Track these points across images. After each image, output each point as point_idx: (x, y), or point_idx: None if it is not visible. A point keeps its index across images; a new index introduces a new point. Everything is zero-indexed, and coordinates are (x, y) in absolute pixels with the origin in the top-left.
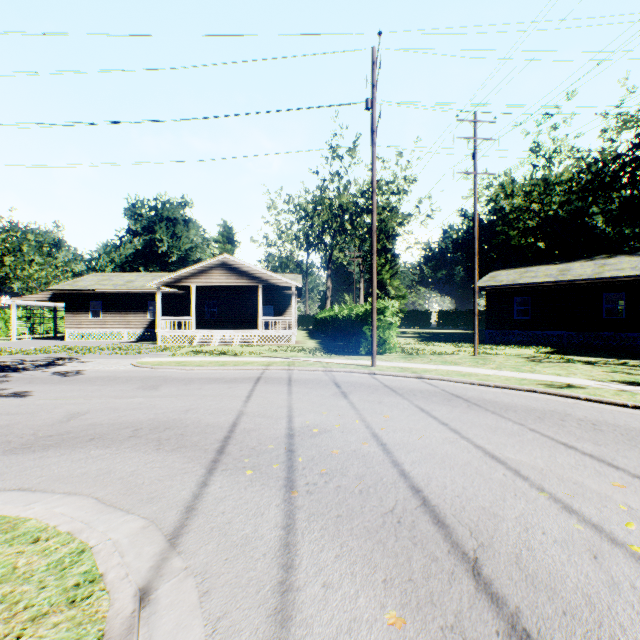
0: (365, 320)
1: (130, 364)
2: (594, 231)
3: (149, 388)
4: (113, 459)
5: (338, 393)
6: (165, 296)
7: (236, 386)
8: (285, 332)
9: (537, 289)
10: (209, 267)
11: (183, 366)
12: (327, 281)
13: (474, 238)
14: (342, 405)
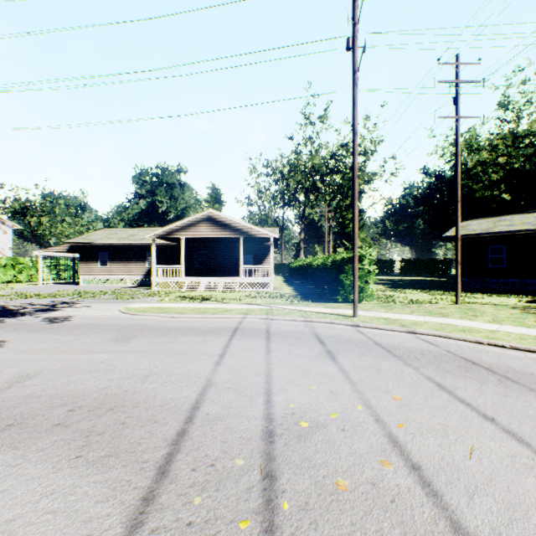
0: (342, 268)
1: (118, 310)
2: None
3: (121, 340)
4: (1, 481)
5: (323, 353)
6: (160, 247)
7: (210, 339)
8: (264, 279)
9: (513, 237)
10: (196, 221)
11: (164, 313)
12: (300, 234)
13: (456, 184)
14: (332, 373)
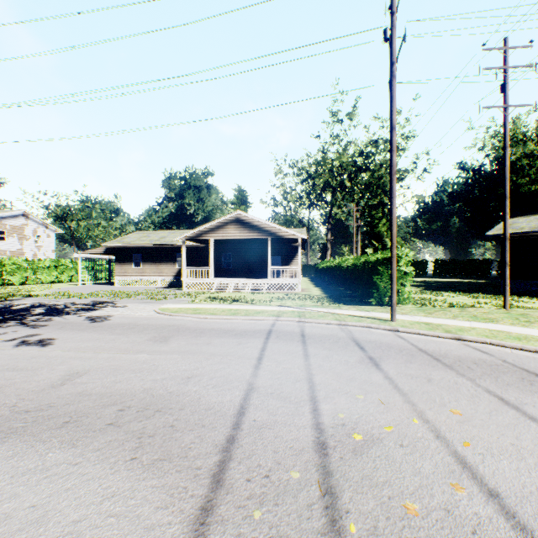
0: (376, 270)
1: (153, 310)
2: None
3: (159, 340)
4: (64, 479)
5: (365, 359)
6: (190, 249)
7: (246, 342)
8: (291, 280)
9: None
10: (225, 223)
11: (197, 314)
12: (327, 234)
13: (504, 178)
14: (378, 382)
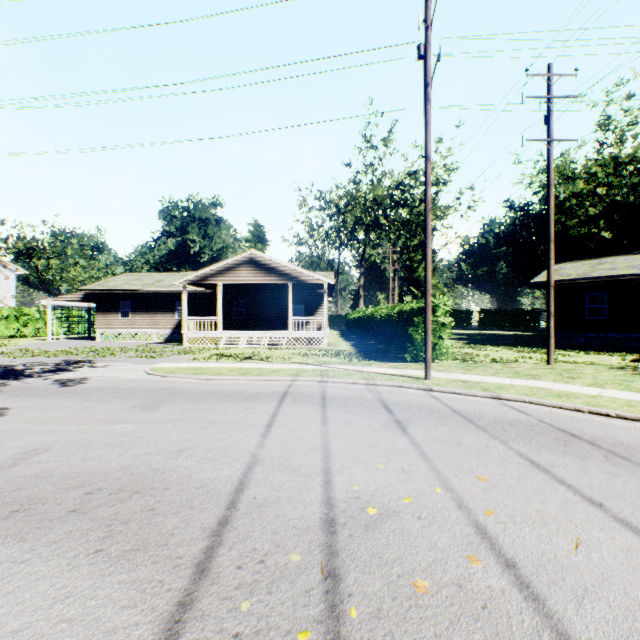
0: (411, 321)
1: (143, 370)
2: None
3: (148, 407)
4: (5, 581)
5: (391, 423)
6: (193, 295)
7: (255, 406)
8: (316, 333)
9: (616, 283)
10: (236, 264)
11: (198, 375)
12: (360, 279)
13: (548, 220)
14: (403, 448)
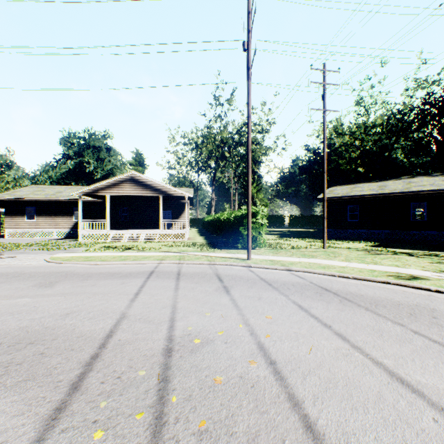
0: (241, 222)
1: (43, 259)
2: (395, 161)
3: (45, 285)
4: None
5: (221, 288)
6: (87, 203)
7: (129, 281)
8: (180, 231)
9: (363, 199)
10: (120, 181)
11: (88, 261)
12: (212, 194)
13: (324, 159)
14: (225, 303)
